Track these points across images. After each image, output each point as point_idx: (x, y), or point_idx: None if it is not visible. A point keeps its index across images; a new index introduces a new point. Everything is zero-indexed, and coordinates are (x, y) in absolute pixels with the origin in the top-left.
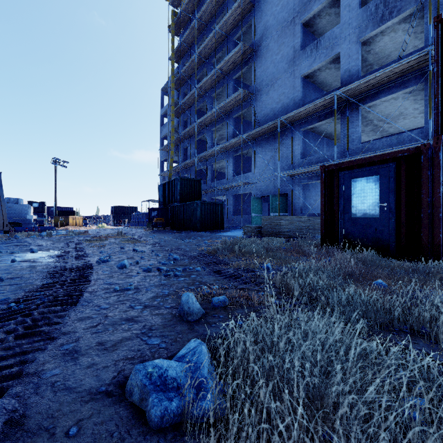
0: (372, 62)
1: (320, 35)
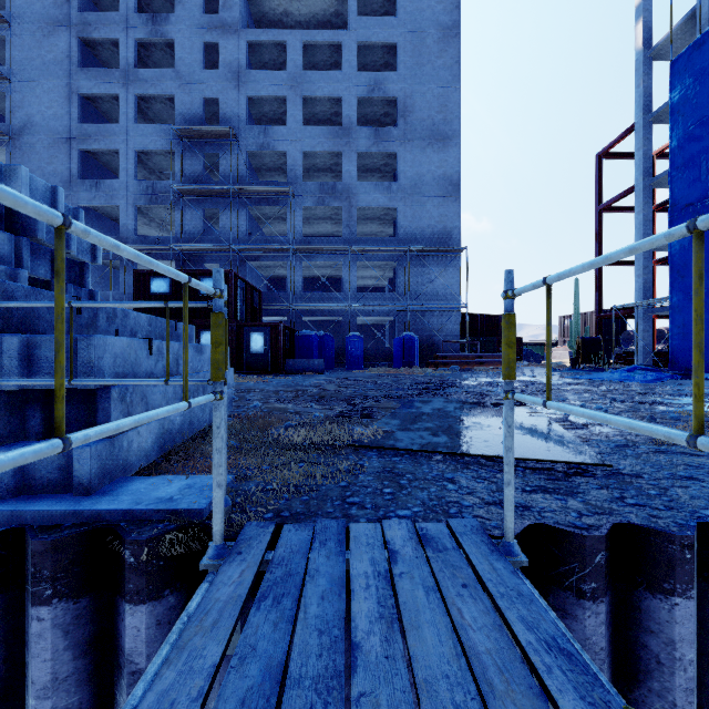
0: (154, 217)
1: (105, 164)
